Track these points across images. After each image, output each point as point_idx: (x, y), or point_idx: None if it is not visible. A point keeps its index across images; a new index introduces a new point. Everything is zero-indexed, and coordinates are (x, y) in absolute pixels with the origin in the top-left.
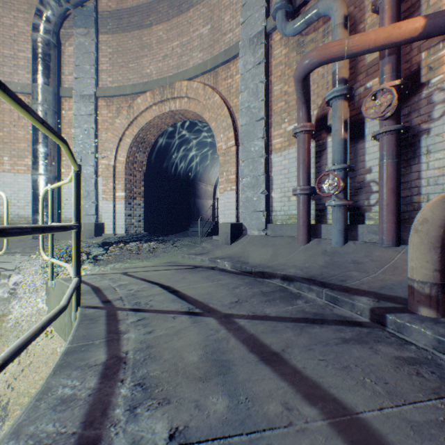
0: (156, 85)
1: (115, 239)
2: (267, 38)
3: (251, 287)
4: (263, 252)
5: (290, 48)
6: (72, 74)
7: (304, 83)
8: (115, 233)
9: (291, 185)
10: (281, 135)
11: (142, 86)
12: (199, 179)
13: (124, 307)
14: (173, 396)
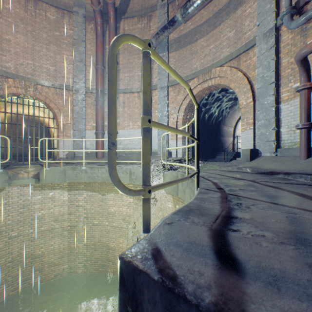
0: (199, 73)
1: (177, 160)
2: (276, 30)
3: (264, 176)
4: (272, 164)
5: (295, 33)
6: (156, 78)
7: (302, 62)
8: (176, 157)
9: (296, 123)
10: (288, 91)
11: (192, 75)
12: (222, 124)
13: (205, 176)
14: (237, 187)
